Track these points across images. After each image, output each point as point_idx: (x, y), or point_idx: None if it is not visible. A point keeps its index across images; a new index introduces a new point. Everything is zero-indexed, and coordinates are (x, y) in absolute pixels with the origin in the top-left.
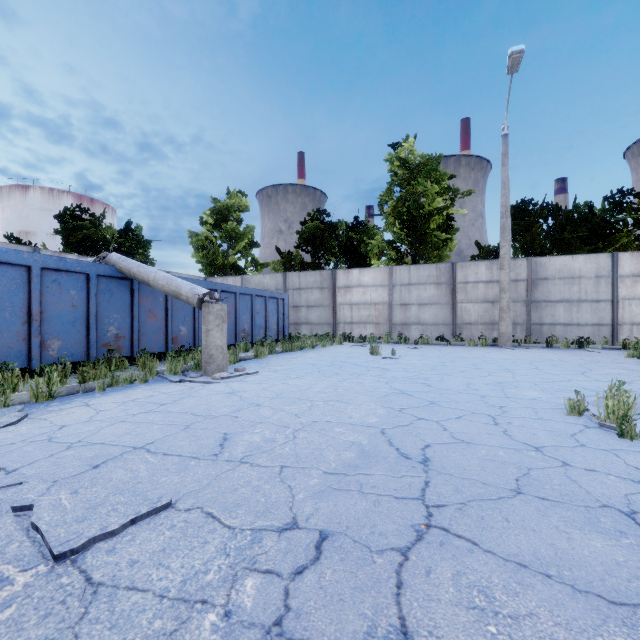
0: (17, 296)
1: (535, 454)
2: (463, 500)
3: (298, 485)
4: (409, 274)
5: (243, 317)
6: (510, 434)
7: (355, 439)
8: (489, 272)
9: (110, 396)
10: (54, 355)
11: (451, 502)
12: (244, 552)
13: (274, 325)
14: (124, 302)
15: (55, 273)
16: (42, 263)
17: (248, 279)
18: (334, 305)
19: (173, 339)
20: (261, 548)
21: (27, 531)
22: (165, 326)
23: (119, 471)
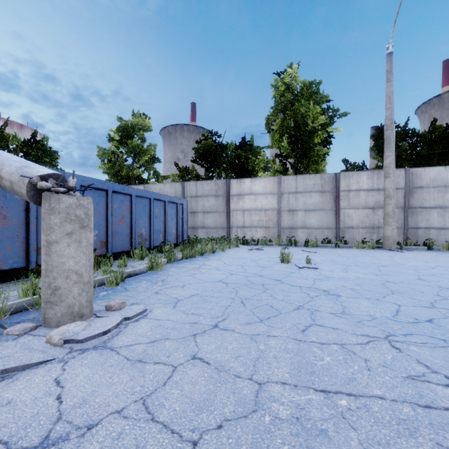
0: None
1: None
2: None
3: None
4: (296, 183)
5: (140, 221)
6: None
7: None
8: (370, 181)
9: None
10: None
11: None
12: None
13: (173, 229)
14: None
15: None
16: None
17: (150, 188)
18: (228, 211)
19: (39, 249)
20: None
21: None
22: (25, 232)
23: None
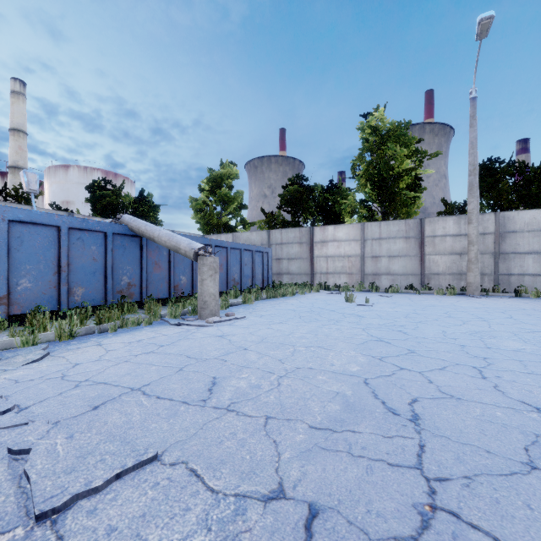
0: (49, 251)
1: (538, 416)
2: (468, 473)
3: (283, 441)
4: (380, 229)
5: (233, 268)
6: (503, 390)
7: (338, 389)
8: (457, 226)
9: (119, 337)
10: (79, 300)
11: (454, 475)
12: (226, 527)
13: (260, 275)
14: (135, 256)
15: (79, 232)
16: (69, 224)
17: (238, 236)
18: (311, 257)
19: (175, 287)
20: (245, 523)
21: (20, 479)
22: (168, 276)
23: (115, 414)
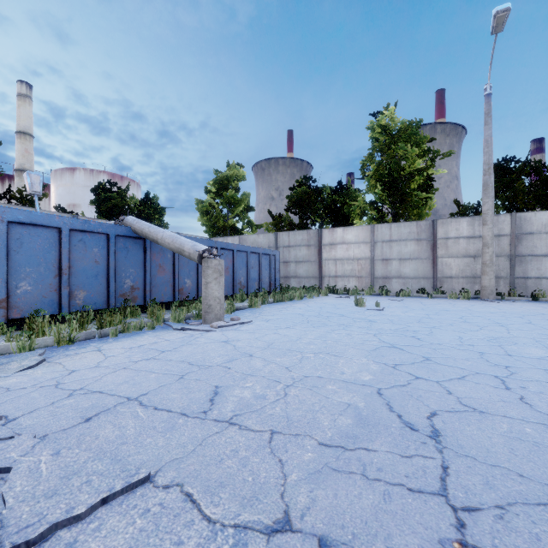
0: (50, 253)
1: None
2: (501, 502)
3: (290, 460)
4: (390, 231)
5: (239, 271)
6: (530, 403)
7: (350, 400)
8: (470, 228)
9: (120, 342)
10: (80, 304)
11: (485, 504)
12: None
13: (266, 278)
14: (138, 258)
15: (81, 234)
16: (70, 225)
17: (244, 238)
18: (320, 260)
19: (179, 290)
20: None
21: None
22: (173, 279)
23: (107, 427)
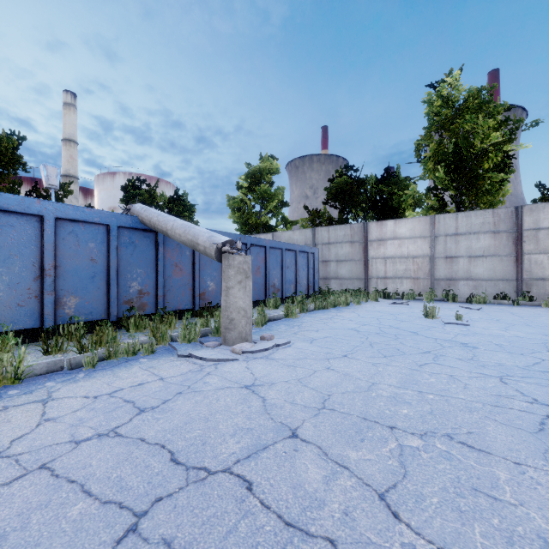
0: (28, 249)
1: None
2: None
3: None
4: (456, 223)
5: (273, 272)
6: None
7: None
8: None
9: (91, 380)
10: (70, 313)
11: None
12: None
13: (304, 280)
14: (148, 256)
15: (72, 224)
16: (56, 212)
17: (278, 236)
18: (366, 259)
19: (200, 295)
20: None
21: None
22: (192, 281)
23: None
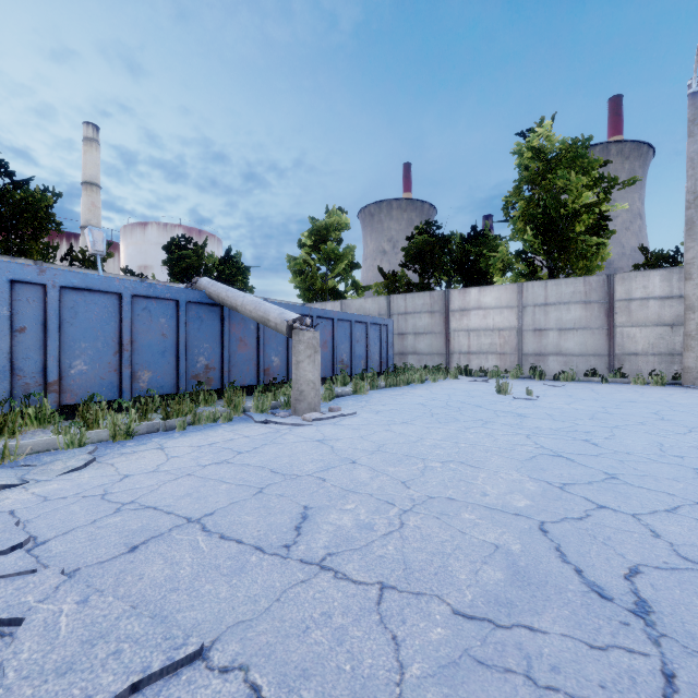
0: (109, 325)
1: None
2: None
3: (409, 639)
4: (545, 291)
5: (341, 346)
6: None
7: (498, 540)
8: (666, 284)
9: (188, 437)
10: (144, 387)
11: None
12: None
13: (376, 355)
14: (214, 330)
15: (145, 300)
16: (133, 290)
17: (348, 304)
18: (447, 332)
19: (265, 371)
20: None
21: None
22: (257, 356)
23: (156, 562)
